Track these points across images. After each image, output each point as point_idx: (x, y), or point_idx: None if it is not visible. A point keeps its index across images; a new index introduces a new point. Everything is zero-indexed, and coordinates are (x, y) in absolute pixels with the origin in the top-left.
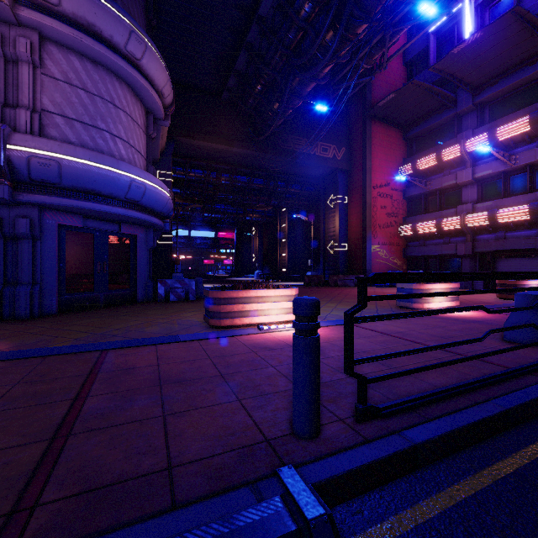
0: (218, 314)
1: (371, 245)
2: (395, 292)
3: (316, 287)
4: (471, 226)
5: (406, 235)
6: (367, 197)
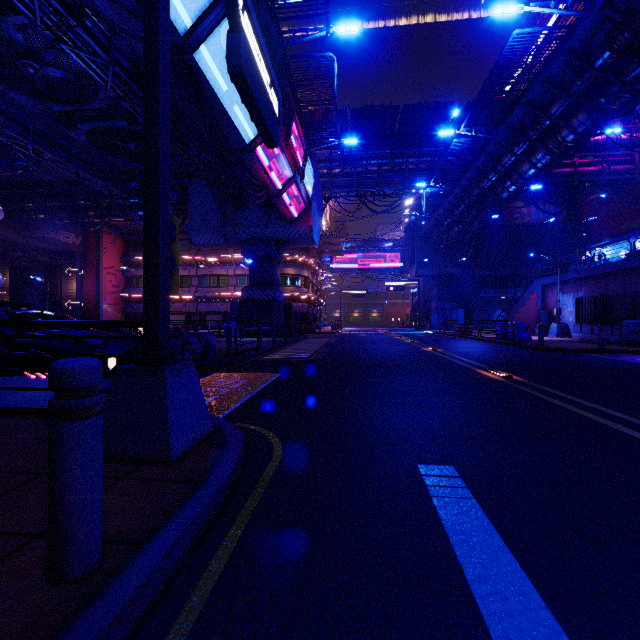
0: None
1: (103, 305)
2: None
3: None
4: None
5: (125, 299)
6: (101, 275)
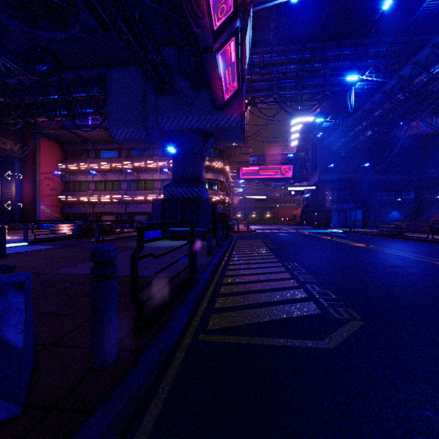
0: None
1: (40, 206)
2: None
3: None
4: (92, 201)
5: (63, 201)
6: (37, 179)
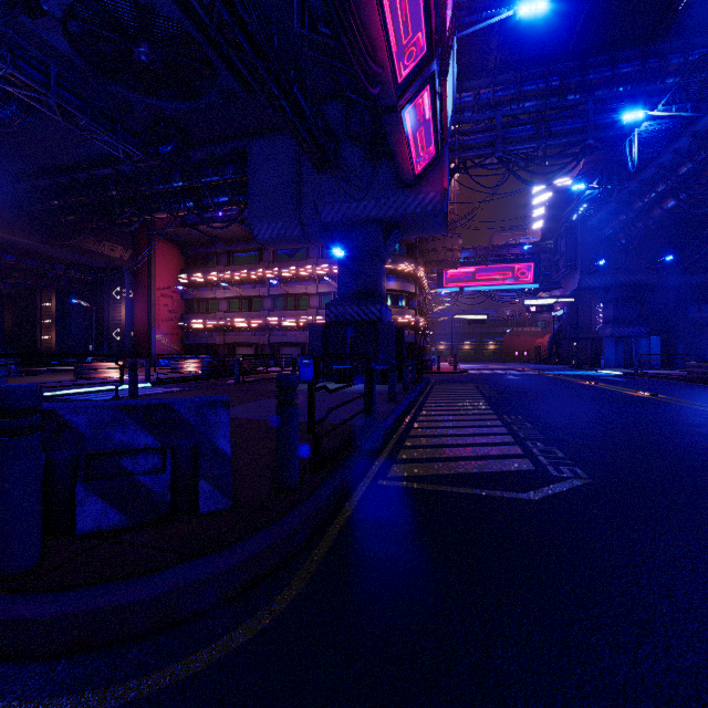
0: (89, 373)
1: (155, 335)
2: None
3: None
4: (223, 327)
5: (184, 328)
6: (153, 297)
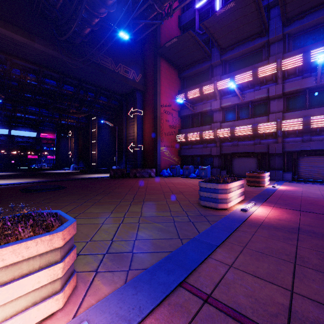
0: None
1: (160, 147)
2: (180, 182)
3: (120, 178)
4: (219, 137)
5: (181, 141)
6: (157, 112)
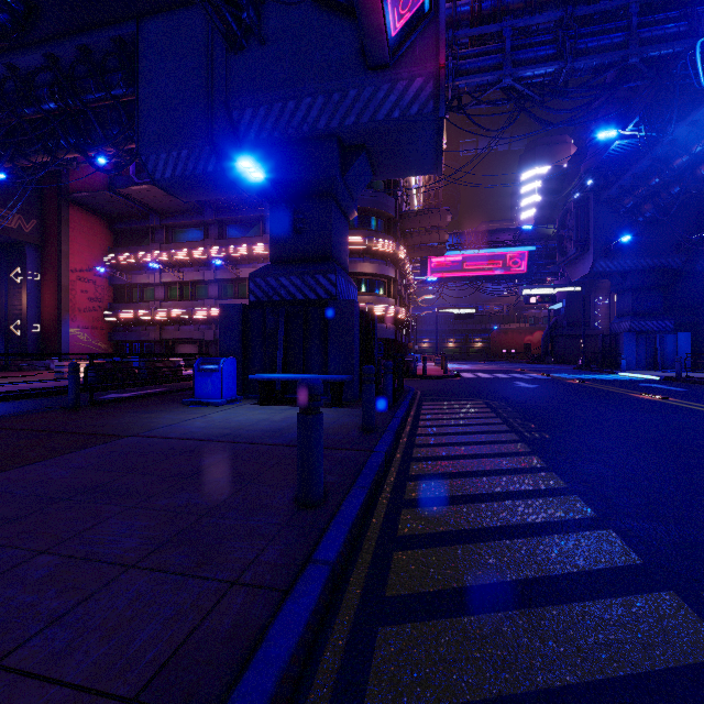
0: None
1: (68, 329)
2: None
3: None
4: (159, 319)
5: (112, 321)
6: (64, 280)
